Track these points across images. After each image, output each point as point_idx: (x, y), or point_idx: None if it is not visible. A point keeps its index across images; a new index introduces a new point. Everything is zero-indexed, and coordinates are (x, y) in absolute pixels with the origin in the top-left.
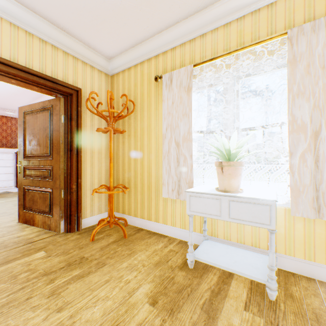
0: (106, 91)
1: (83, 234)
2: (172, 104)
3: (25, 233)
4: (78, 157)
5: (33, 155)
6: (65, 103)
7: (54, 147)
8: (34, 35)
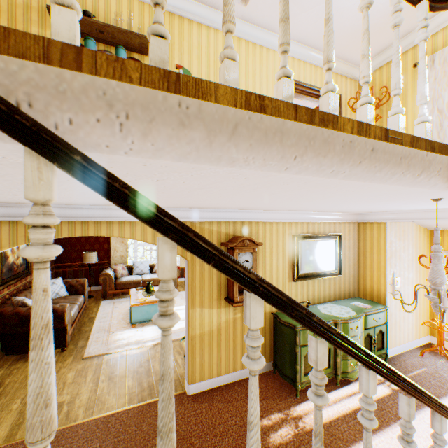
0: (354, 94)
1: None
2: (434, 81)
3: None
4: None
5: None
6: None
7: None
8: (317, 67)
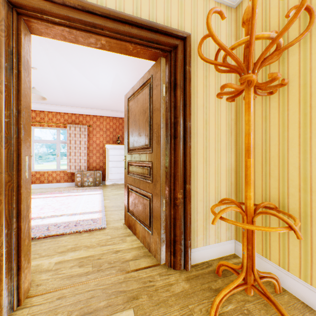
0: (227, 36)
1: (194, 282)
2: None
3: (124, 246)
4: (185, 147)
5: (134, 147)
6: (167, 64)
7: (154, 135)
8: None
